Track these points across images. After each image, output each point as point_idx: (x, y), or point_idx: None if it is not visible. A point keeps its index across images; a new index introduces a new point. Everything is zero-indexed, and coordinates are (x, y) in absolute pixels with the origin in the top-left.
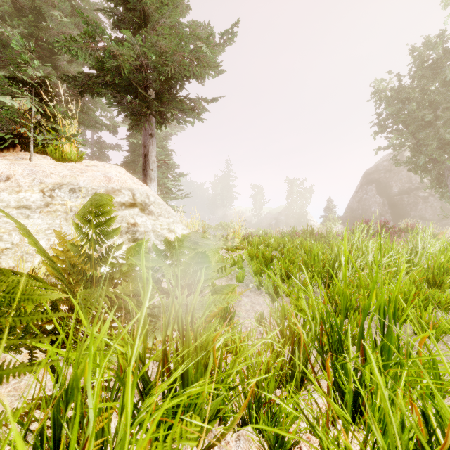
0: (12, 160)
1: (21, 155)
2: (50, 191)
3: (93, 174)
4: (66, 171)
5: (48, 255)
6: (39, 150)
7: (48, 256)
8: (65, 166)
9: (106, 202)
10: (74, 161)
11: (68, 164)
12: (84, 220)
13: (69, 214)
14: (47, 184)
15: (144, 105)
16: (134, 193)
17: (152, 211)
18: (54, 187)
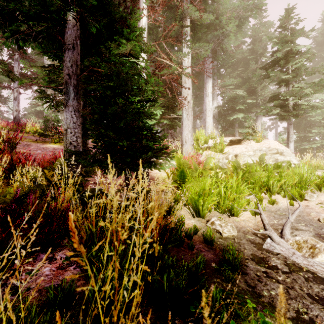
0: (246, 144)
1: (248, 142)
2: (254, 151)
3: (265, 145)
4: (258, 145)
5: (254, 163)
6: (251, 139)
7: (254, 163)
8: (258, 144)
9: (263, 155)
10: (260, 142)
11: (259, 143)
12: (259, 158)
13: (258, 157)
14: (254, 150)
15: (286, 115)
16: (278, 149)
17: (284, 155)
18: (255, 150)
